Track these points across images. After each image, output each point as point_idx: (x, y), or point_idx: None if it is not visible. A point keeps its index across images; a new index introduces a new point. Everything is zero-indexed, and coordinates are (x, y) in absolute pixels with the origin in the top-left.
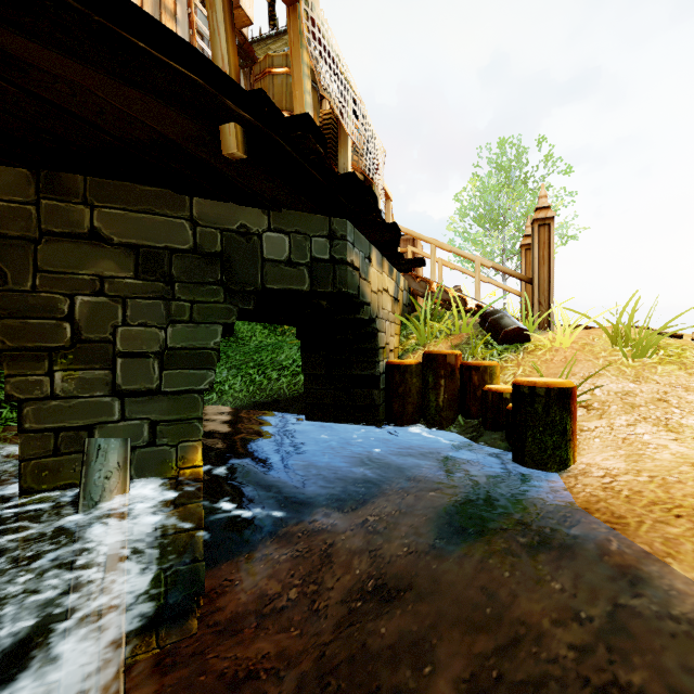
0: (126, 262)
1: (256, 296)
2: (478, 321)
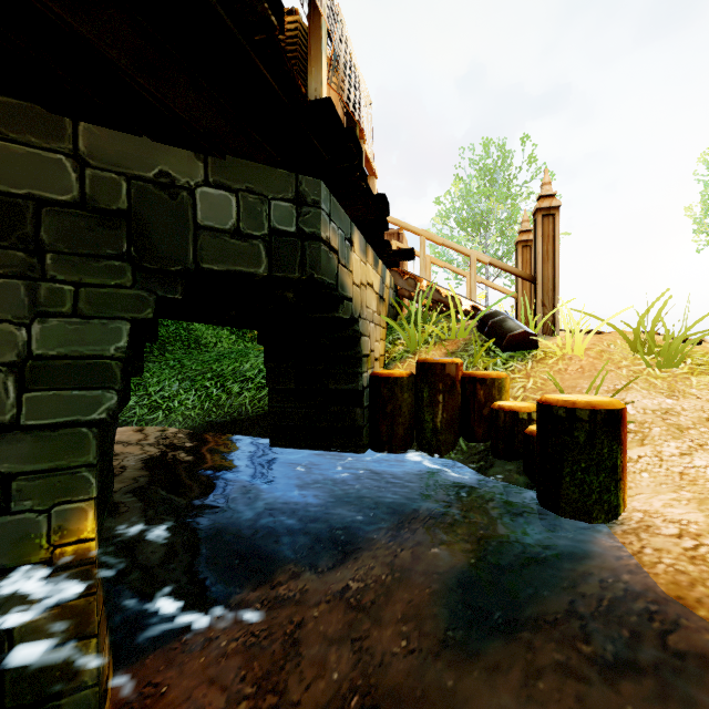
0: None
1: (185, 280)
2: (475, 325)
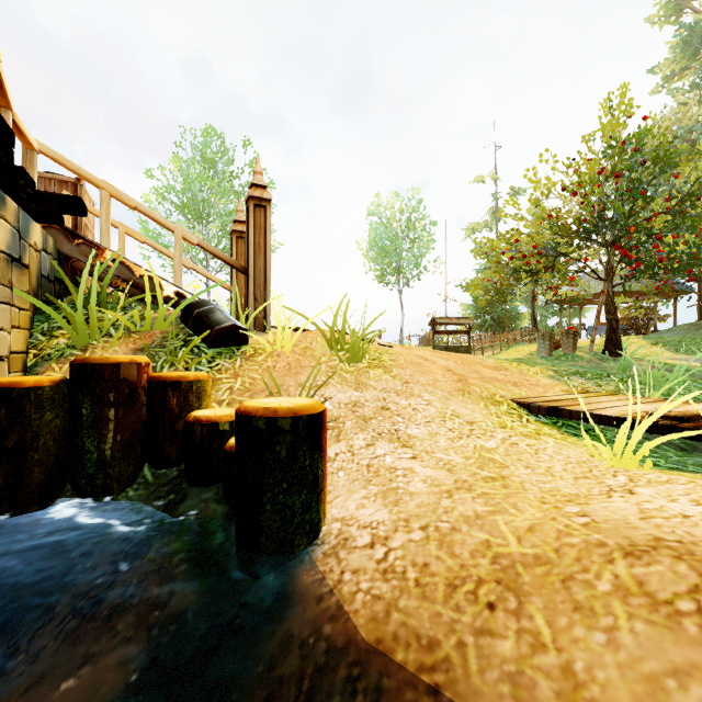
0: None
1: None
2: (179, 315)
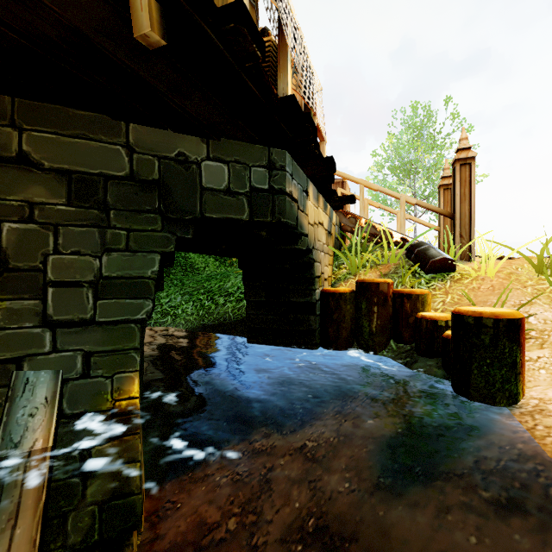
0: (57, 188)
1: (195, 225)
2: (404, 252)
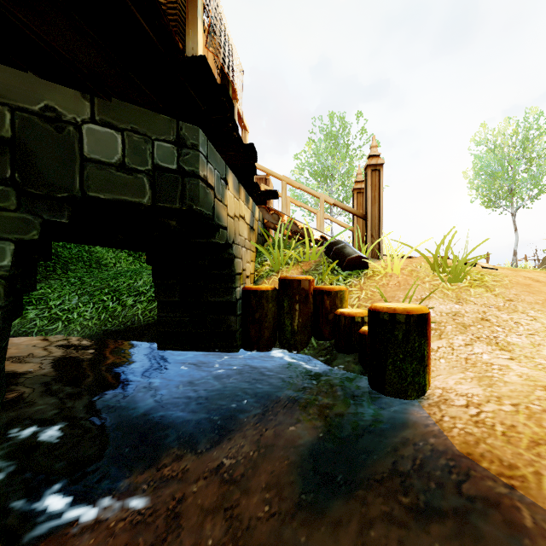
0: None
1: (72, 205)
2: (323, 250)
